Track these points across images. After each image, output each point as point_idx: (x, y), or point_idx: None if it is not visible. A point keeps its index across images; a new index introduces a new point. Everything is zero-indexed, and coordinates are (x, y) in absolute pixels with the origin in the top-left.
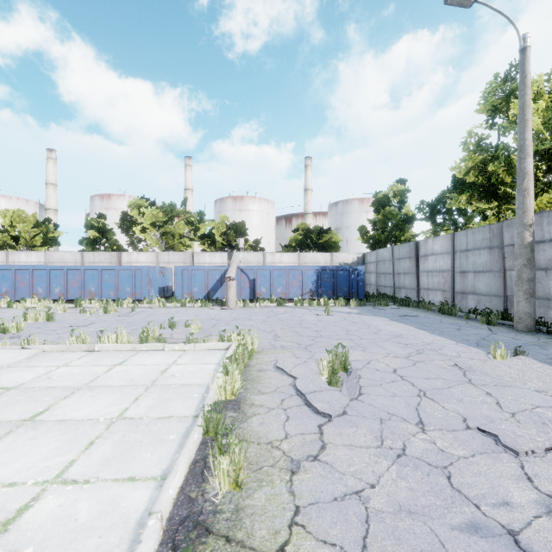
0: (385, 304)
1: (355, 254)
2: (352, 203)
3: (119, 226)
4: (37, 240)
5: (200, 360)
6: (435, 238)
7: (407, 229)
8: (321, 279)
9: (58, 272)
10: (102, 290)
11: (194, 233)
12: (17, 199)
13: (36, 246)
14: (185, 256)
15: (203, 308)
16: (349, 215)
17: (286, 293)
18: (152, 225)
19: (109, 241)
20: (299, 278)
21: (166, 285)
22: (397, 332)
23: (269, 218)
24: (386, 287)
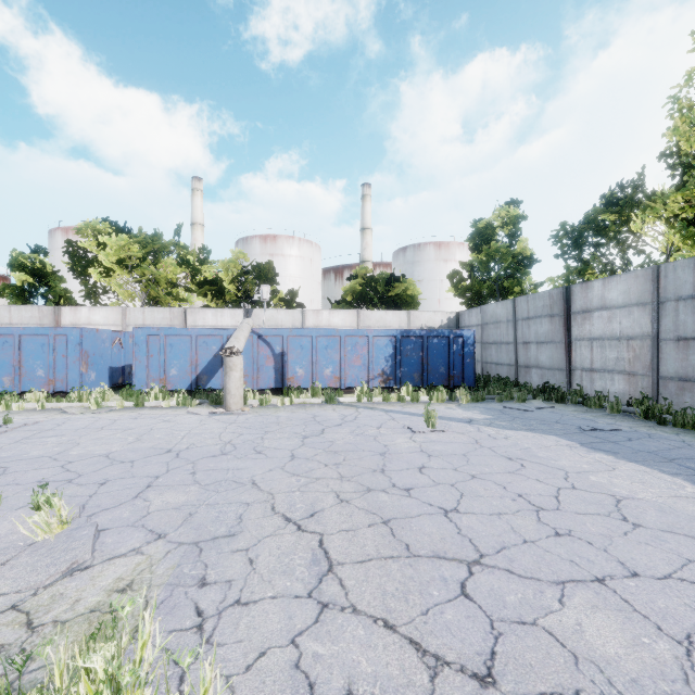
0: (522, 399)
1: (445, 314)
2: (426, 249)
3: (69, 267)
4: None
5: None
6: (609, 279)
7: (523, 276)
8: (401, 352)
9: None
10: None
11: (192, 279)
12: None
13: None
14: (173, 315)
15: (177, 410)
16: (422, 264)
17: (341, 378)
18: (119, 264)
19: (54, 291)
20: (363, 350)
21: (128, 364)
22: (682, 512)
23: (313, 267)
24: (501, 365)
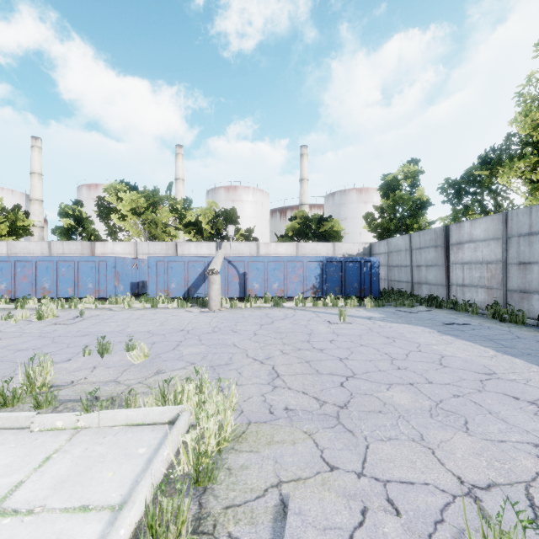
0: (411, 305)
1: (361, 245)
2: (350, 194)
3: (97, 214)
4: (2, 228)
5: (83, 481)
6: (474, 220)
7: (420, 216)
8: (326, 272)
9: (3, 265)
10: (58, 286)
11: (179, 221)
12: (2, 190)
13: (4, 236)
14: (168, 246)
15: (179, 310)
16: (347, 206)
17: (284, 290)
18: (131, 212)
19: (87, 230)
20: (300, 271)
21: (141, 280)
22: (476, 362)
23: (263, 209)
24: (401, 282)
